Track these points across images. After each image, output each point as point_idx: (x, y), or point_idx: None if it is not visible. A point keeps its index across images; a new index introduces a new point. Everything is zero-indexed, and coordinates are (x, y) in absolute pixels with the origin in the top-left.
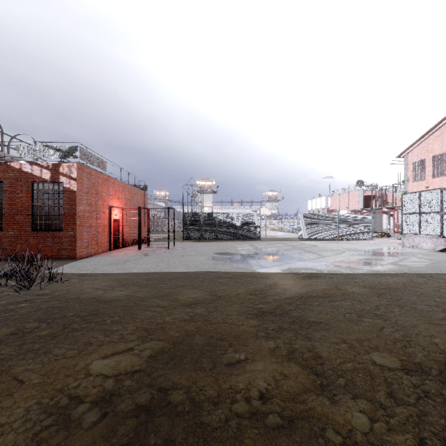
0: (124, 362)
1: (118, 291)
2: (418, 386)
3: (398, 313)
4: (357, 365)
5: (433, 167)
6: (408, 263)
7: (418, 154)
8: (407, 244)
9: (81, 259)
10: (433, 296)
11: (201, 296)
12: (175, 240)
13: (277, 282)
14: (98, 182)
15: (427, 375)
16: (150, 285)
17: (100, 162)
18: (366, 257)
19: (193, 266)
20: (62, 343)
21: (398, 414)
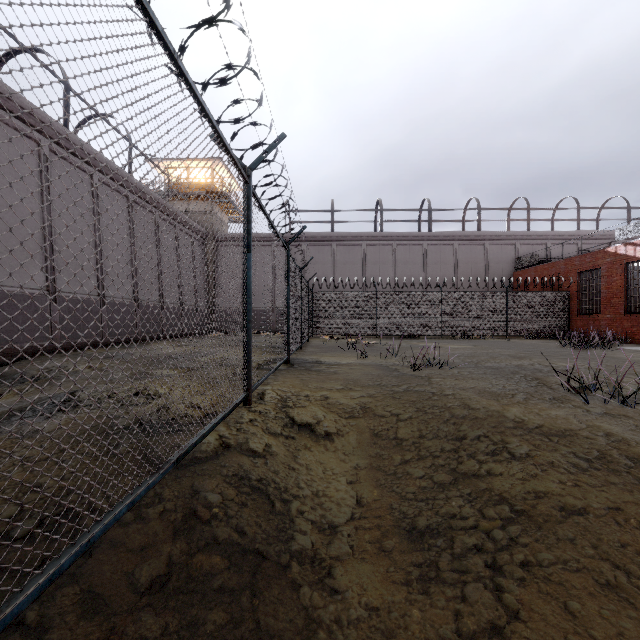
0: (570, 365)
1: None
2: None
3: None
4: None
5: None
6: None
7: None
8: None
9: None
10: None
11: None
12: None
13: None
14: None
15: None
16: None
17: None
18: None
19: None
20: (558, 359)
21: None
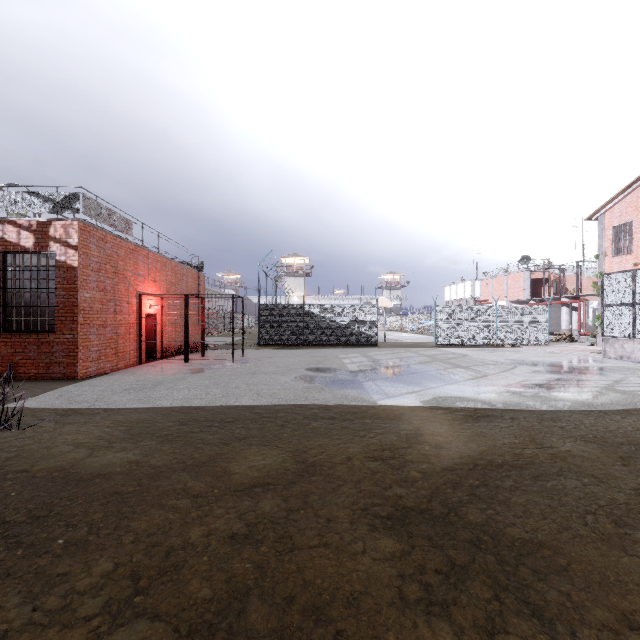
0: None
1: (117, 452)
2: None
3: None
4: None
5: None
6: (633, 388)
7: (621, 213)
8: (611, 353)
9: (85, 380)
10: None
11: (277, 464)
12: (247, 346)
13: (418, 429)
14: (118, 255)
15: None
16: (182, 436)
17: (122, 222)
18: (556, 376)
19: (268, 394)
20: None
21: None
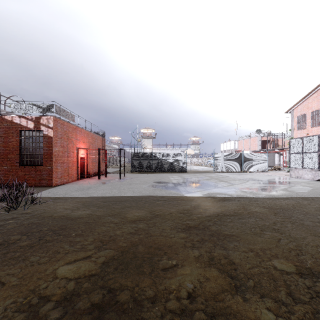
0: (83, 267)
1: (82, 211)
2: (310, 287)
3: (290, 227)
4: (262, 270)
5: (312, 119)
6: (295, 190)
7: (301, 110)
8: (293, 175)
9: (56, 186)
10: (315, 214)
11: (143, 214)
12: (125, 172)
13: (199, 204)
14: (69, 130)
15: (317, 278)
16: (105, 206)
17: (70, 116)
18: (264, 185)
19: (138, 192)
20: (37, 251)
21: (297, 311)
